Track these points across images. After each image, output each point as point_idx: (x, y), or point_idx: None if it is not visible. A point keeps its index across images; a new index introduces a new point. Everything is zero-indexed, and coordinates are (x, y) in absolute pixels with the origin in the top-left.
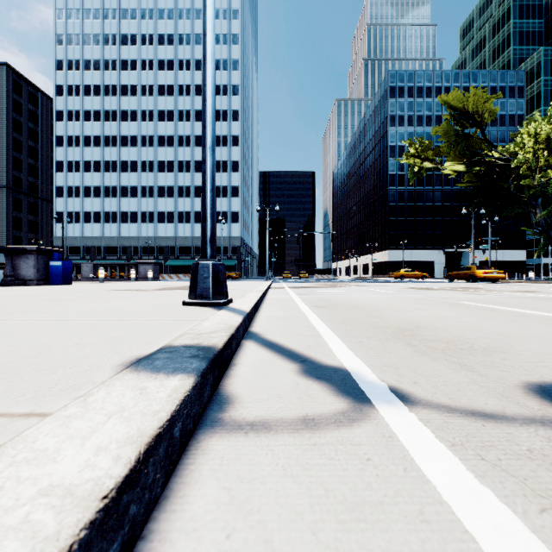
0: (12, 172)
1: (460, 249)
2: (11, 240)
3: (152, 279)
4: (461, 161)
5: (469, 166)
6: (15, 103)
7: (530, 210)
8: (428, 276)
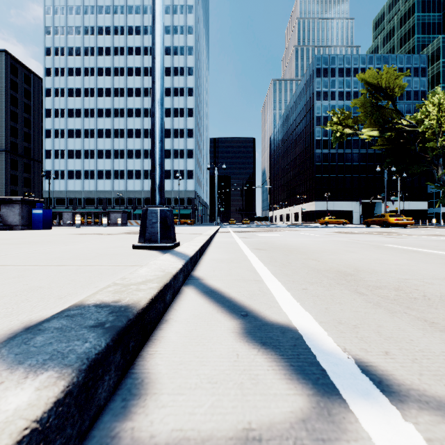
0: (10, 139)
1: (373, 200)
2: (9, 193)
3: (121, 224)
4: (376, 128)
5: (382, 131)
6: (12, 83)
7: (433, 167)
8: (348, 222)
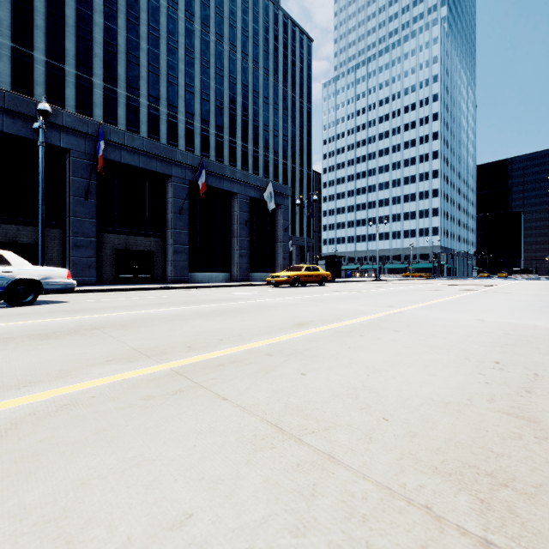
0: None
1: None
2: None
3: (373, 277)
4: None
5: None
6: None
7: None
8: None
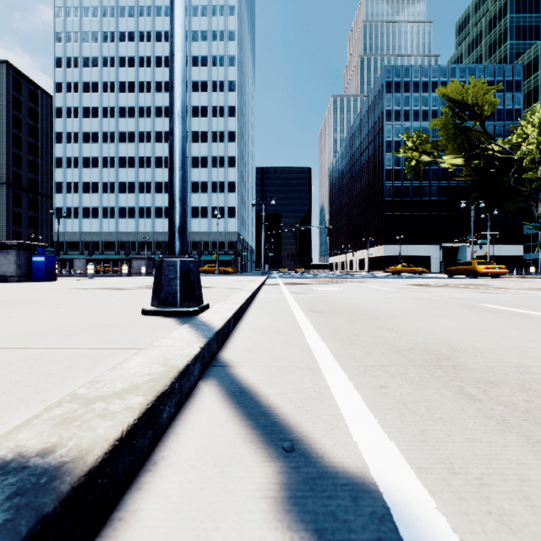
0: (12, 169)
1: (456, 244)
2: (11, 235)
3: (145, 274)
4: (460, 155)
5: (468, 159)
6: (15, 101)
7: (531, 203)
8: (425, 271)
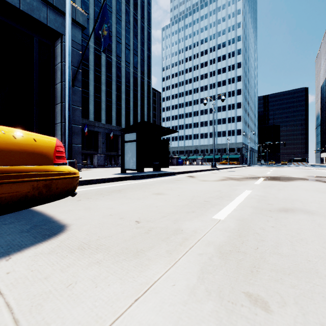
0: None
1: None
2: None
3: (200, 164)
4: None
5: None
6: None
7: None
8: None
